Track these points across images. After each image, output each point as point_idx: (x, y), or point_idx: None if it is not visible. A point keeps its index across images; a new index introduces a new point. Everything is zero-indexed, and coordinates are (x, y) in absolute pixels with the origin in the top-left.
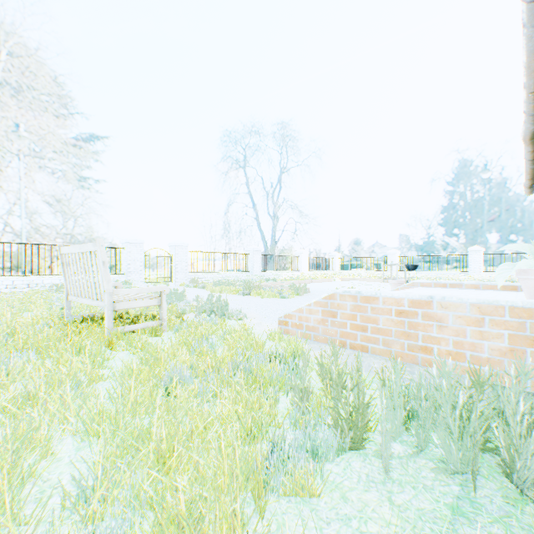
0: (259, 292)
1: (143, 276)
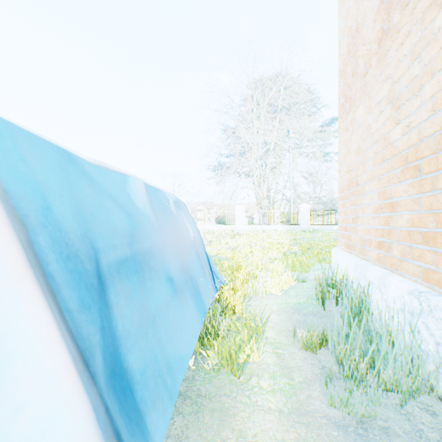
0: None
1: None
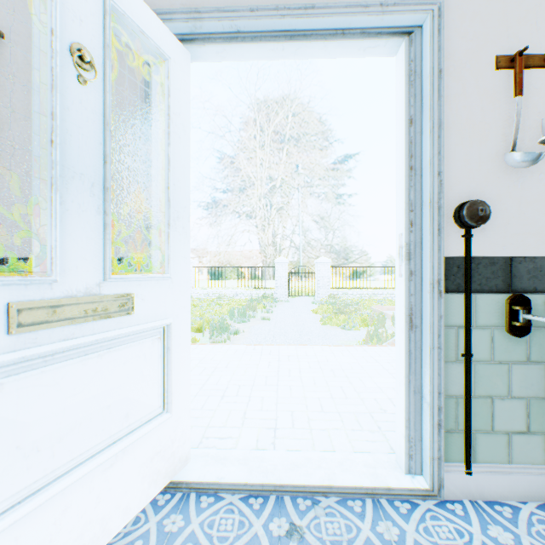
0: (340, 317)
1: (287, 290)
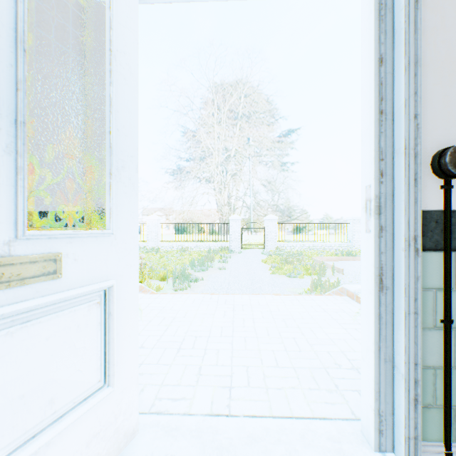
0: (286, 267)
1: (240, 243)
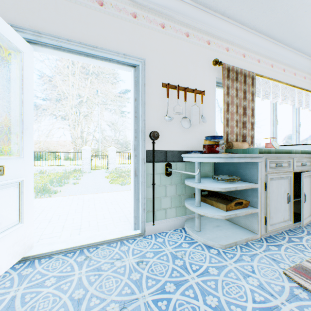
0: (120, 179)
1: (90, 166)
